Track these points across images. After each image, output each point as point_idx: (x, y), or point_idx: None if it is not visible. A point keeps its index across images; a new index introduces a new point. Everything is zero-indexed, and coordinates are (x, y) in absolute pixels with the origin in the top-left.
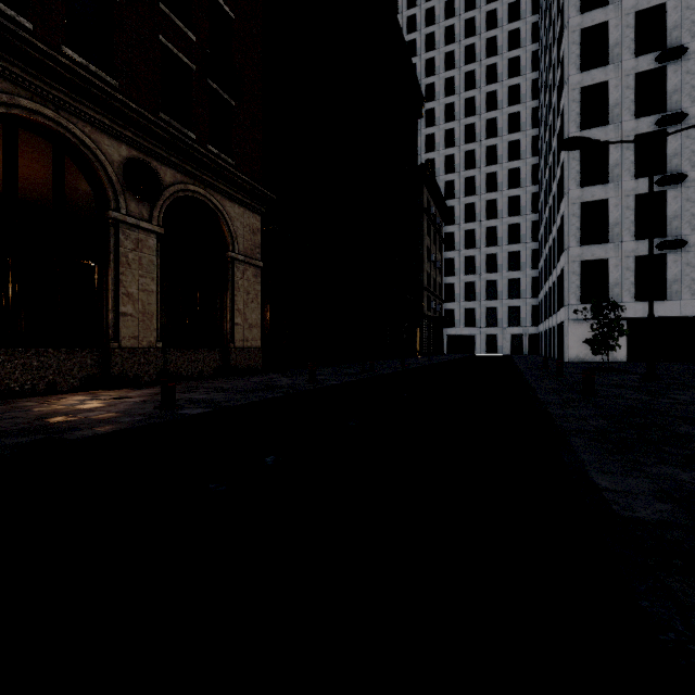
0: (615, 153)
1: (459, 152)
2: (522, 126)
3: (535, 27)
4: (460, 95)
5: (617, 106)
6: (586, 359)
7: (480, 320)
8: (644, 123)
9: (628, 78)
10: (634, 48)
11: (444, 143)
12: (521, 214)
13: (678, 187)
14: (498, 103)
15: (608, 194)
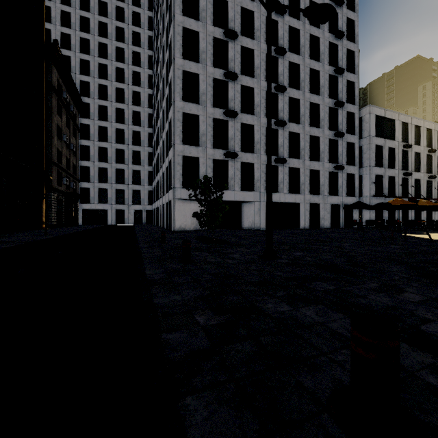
0: (203, 85)
1: (94, 61)
2: (142, 64)
3: (151, 1)
4: (95, 15)
5: (204, 53)
6: (186, 229)
7: (111, 198)
8: (218, 72)
9: (210, 37)
10: (213, 20)
11: (80, 48)
12: (142, 125)
13: (233, 120)
14: (126, 39)
15: (199, 112)
